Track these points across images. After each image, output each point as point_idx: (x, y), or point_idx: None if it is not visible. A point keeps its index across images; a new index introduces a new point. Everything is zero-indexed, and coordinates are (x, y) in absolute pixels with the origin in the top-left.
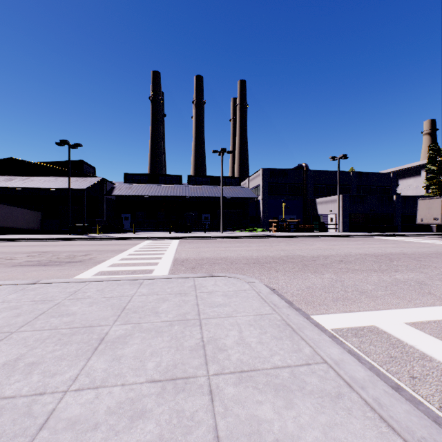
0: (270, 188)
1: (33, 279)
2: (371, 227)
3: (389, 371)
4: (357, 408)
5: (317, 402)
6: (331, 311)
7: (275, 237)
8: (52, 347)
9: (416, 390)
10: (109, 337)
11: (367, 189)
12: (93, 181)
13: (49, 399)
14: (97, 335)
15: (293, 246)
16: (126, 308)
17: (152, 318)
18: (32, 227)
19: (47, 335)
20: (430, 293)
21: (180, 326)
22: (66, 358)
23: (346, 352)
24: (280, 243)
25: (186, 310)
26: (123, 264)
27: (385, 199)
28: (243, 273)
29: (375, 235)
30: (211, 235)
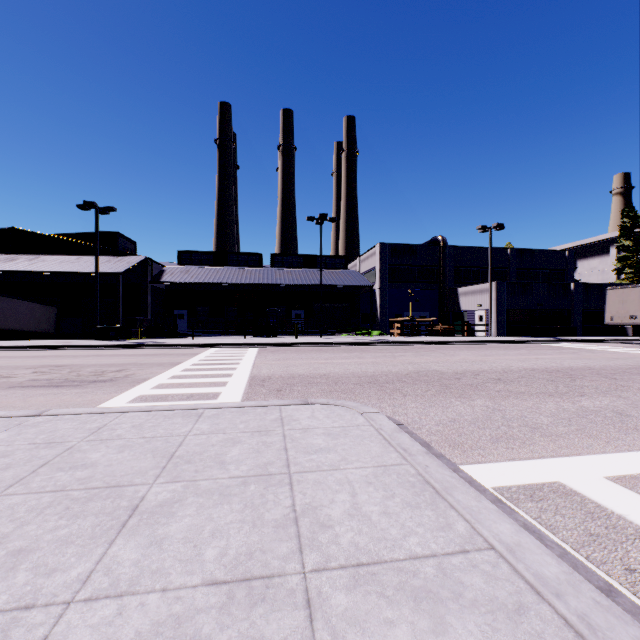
0: (391, 273)
1: (38, 408)
2: (538, 329)
3: (591, 560)
4: (553, 633)
5: (485, 621)
6: (490, 459)
7: (399, 343)
8: (55, 522)
9: (638, 593)
10: (146, 504)
11: (532, 274)
12: (133, 261)
13: (39, 617)
14: (128, 501)
15: (426, 357)
16: (176, 455)
17: (216, 471)
18: (44, 329)
19: (49, 502)
20: (637, 430)
21: (259, 485)
22: (75, 542)
23: (523, 530)
24: (407, 353)
25: (268, 458)
26: (174, 385)
27: (559, 288)
28: (354, 398)
29: (544, 341)
30: (305, 340)
